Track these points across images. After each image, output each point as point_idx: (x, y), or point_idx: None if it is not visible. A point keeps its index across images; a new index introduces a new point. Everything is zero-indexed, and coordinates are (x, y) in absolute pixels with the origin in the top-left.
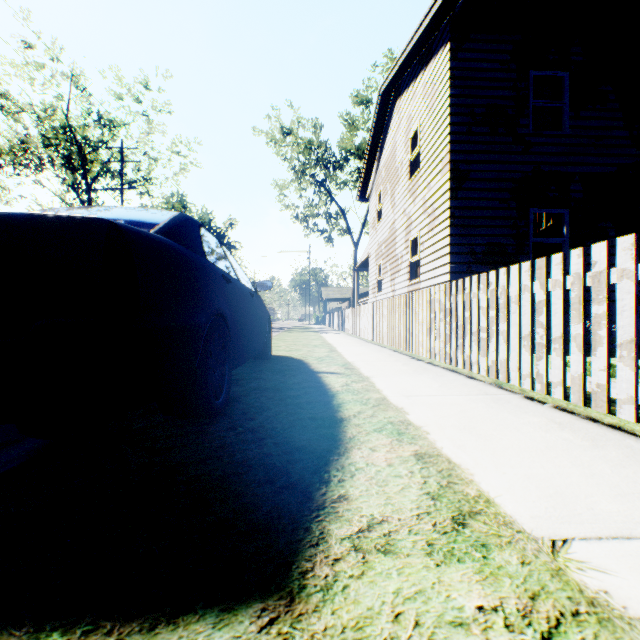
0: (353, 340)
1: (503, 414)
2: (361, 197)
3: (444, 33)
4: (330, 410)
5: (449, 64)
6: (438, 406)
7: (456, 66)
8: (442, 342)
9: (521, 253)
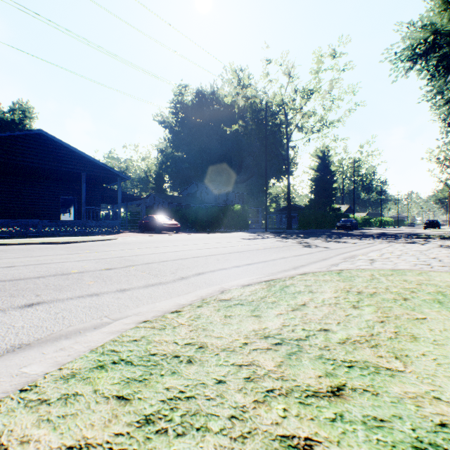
0: None
1: None
2: None
3: None
4: None
5: None
6: None
7: None
8: None
9: None
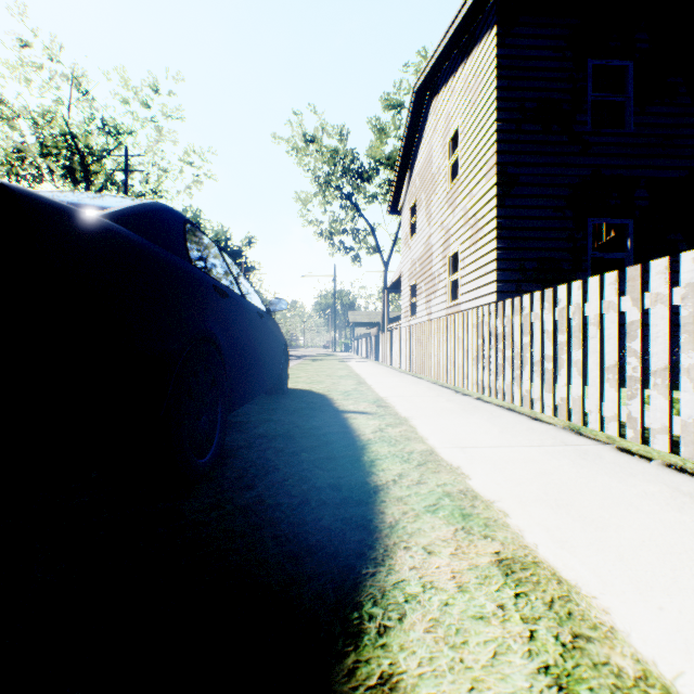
0: (384, 370)
1: (602, 478)
2: (392, 210)
3: (489, 16)
4: (360, 471)
5: (495, 51)
6: (507, 464)
7: (503, 54)
8: (493, 373)
9: (578, 270)
